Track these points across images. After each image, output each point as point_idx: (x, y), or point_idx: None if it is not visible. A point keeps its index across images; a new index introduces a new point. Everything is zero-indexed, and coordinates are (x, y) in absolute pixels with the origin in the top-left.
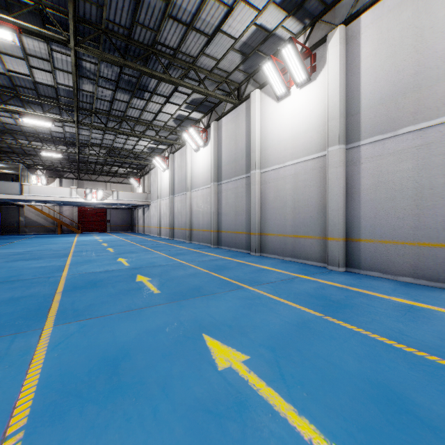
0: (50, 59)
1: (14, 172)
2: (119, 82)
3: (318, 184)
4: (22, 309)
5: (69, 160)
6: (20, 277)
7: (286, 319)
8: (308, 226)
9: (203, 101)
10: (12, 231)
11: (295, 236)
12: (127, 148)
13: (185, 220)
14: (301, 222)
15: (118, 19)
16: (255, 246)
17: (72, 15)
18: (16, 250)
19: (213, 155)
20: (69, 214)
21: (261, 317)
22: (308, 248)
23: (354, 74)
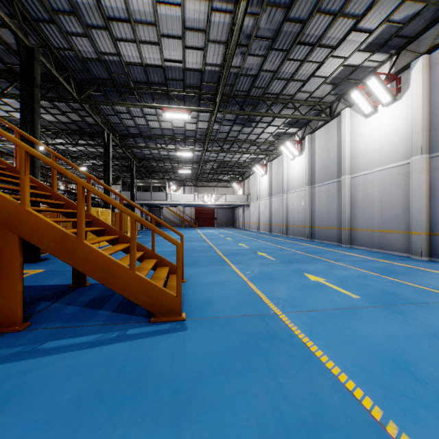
0: (197, 117)
1: (160, 185)
2: (236, 120)
3: (403, 187)
4: (213, 259)
5: (192, 173)
6: (195, 249)
7: (353, 274)
8: (394, 222)
9: (298, 120)
10: (156, 225)
11: (382, 230)
12: (233, 160)
13: (281, 217)
14: (387, 219)
15: (242, 88)
16: (345, 239)
17: (220, 99)
18: (174, 237)
19: (307, 163)
20: (189, 213)
21: (337, 272)
22: (394, 241)
23: (435, 94)
